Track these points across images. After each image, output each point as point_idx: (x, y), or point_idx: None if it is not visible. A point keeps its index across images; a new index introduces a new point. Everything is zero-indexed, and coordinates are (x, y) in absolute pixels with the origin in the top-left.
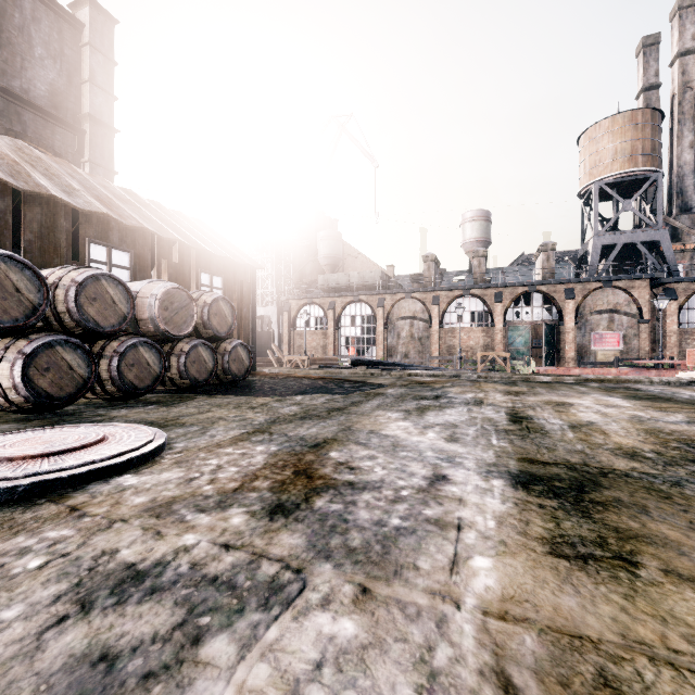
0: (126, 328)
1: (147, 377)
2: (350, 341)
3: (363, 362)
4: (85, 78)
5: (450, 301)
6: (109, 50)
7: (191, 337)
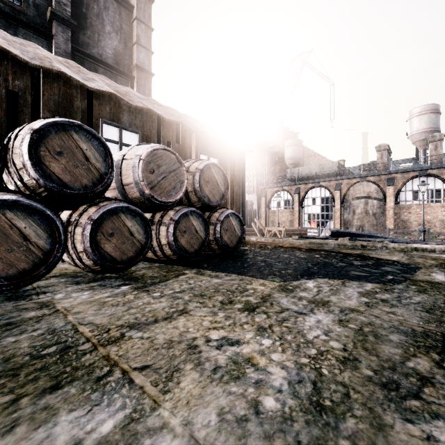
0: (117, 195)
1: (129, 248)
2: (311, 217)
3: (342, 233)
4: (134, 42)
5: (405, 181)
6: (148, 21)
7: (182, 205)
